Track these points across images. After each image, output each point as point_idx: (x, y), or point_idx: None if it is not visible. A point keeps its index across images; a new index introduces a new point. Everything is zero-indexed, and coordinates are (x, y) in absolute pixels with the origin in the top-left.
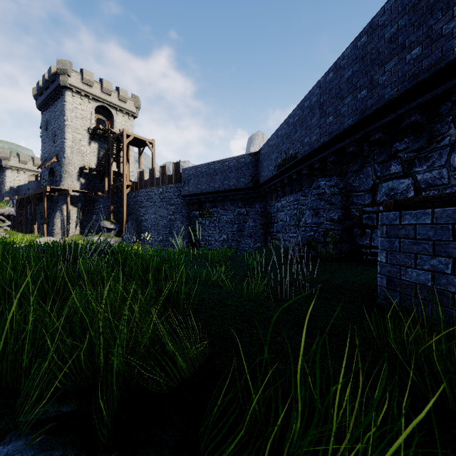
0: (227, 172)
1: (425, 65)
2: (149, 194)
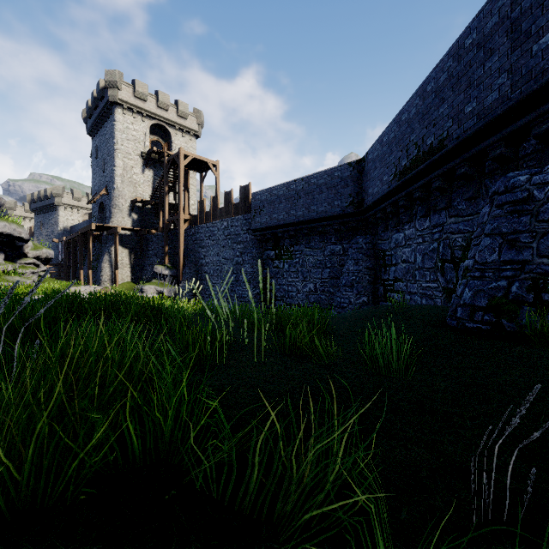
0: (315, 193)
1: None
2: (211, 230)
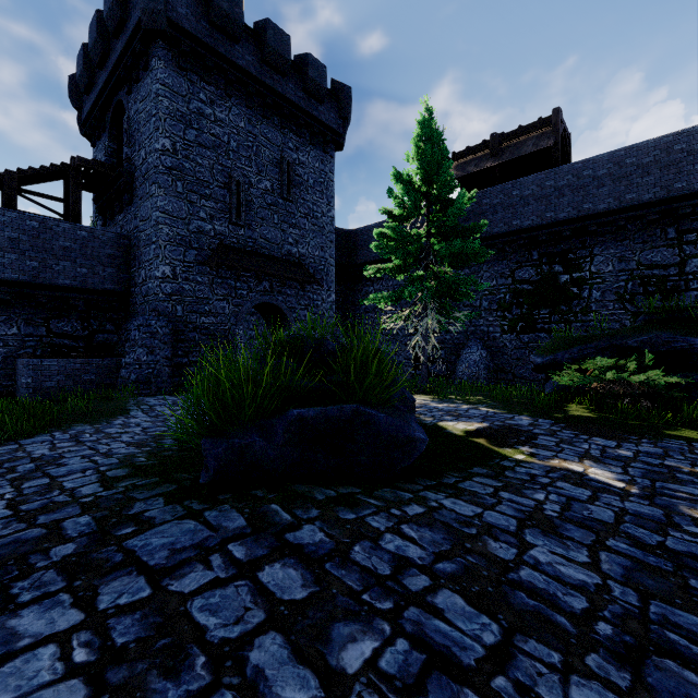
0: None
1: None
2: None
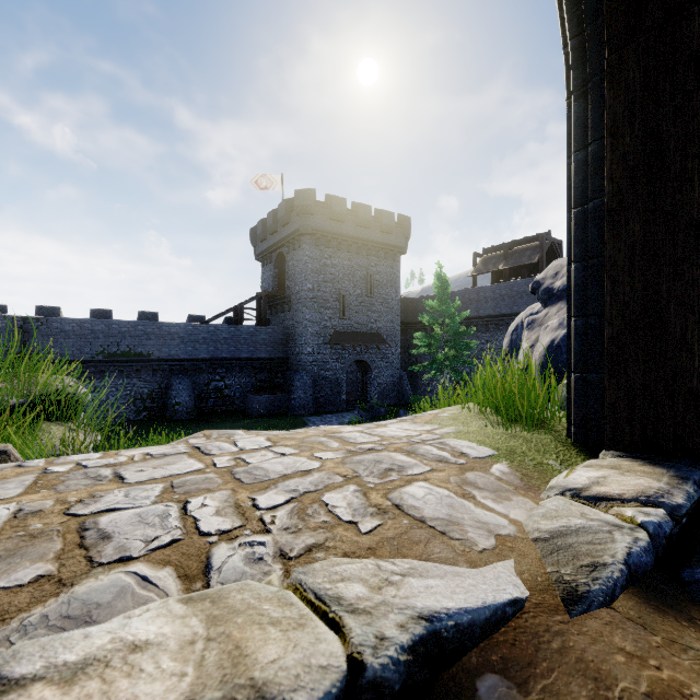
0: None
1: (236, 354)
2: None
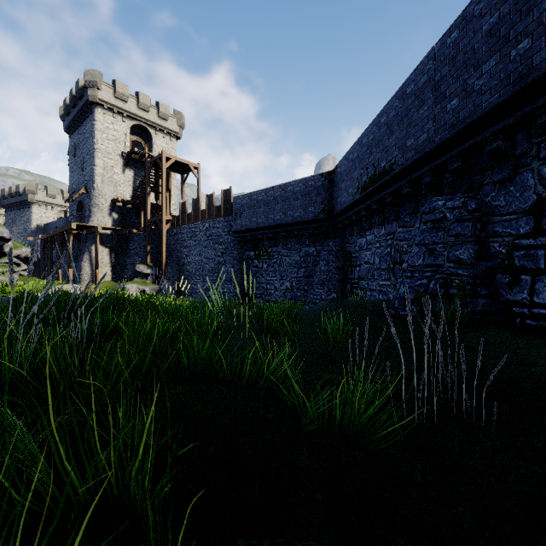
0: (291, 200)
1: None
2: (193, 231)
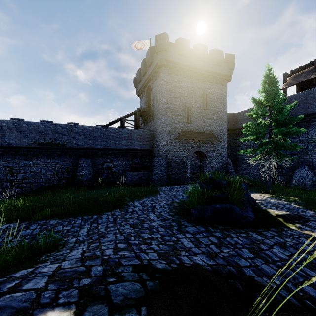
0: None
1: (119, 146)
2: None
